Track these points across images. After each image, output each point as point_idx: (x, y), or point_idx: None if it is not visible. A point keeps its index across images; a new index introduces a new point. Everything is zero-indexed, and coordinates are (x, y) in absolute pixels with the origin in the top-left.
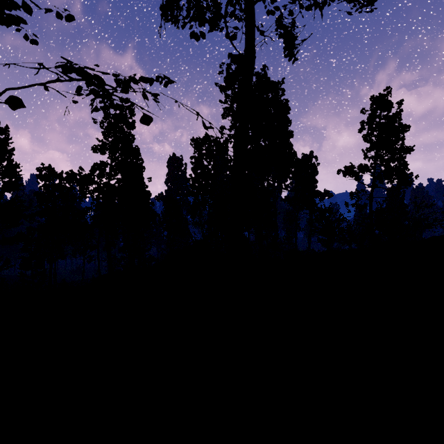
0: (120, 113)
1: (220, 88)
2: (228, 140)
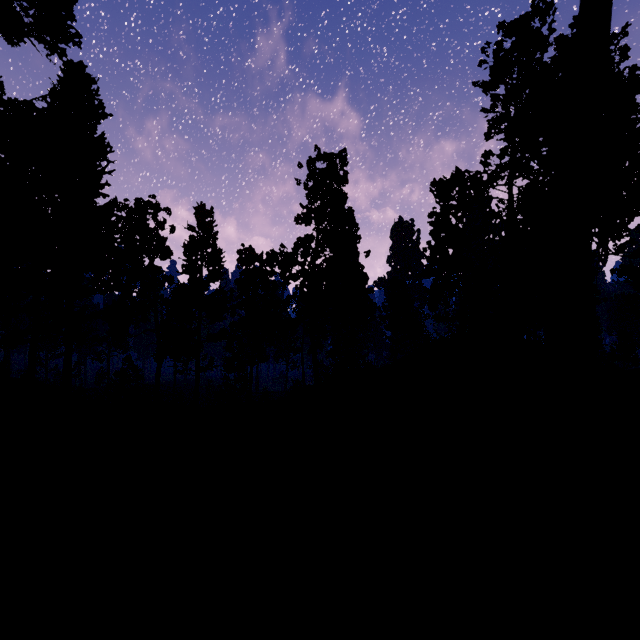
0: (328, 165)
1: (483, 87)
2: (498, 172)
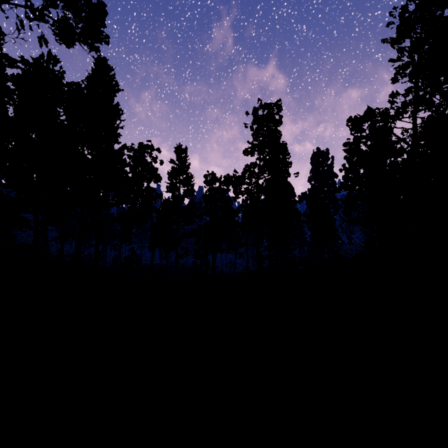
0: (267, 112)
1: (391, 42)
2: (404, 108)
